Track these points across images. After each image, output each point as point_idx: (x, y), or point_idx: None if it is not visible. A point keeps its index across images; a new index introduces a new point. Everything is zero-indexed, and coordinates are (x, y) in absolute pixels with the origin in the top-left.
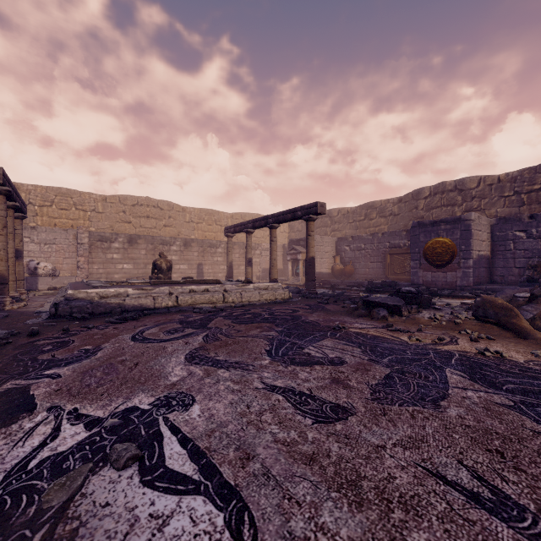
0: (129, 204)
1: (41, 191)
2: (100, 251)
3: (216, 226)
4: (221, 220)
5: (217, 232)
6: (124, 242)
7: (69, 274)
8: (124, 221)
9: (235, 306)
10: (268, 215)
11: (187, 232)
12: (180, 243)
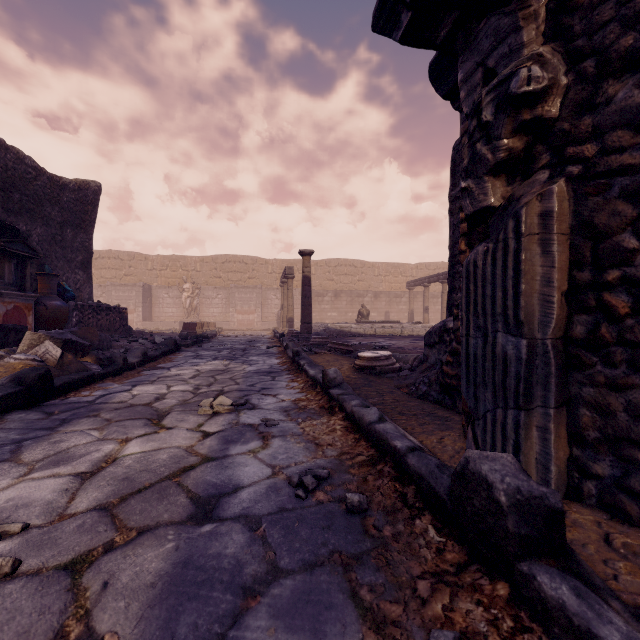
0: (332, 265)
1: (279, 263)
2: (317, 303)
3: (401, 278)
4: (405, 271)
5: (402, 282)
6: (332, 296)
7: (296, 320)
8: (329, 279)
9: (407, 335)
10: (439, 273)
11: (376, 284)
12: (371, 295)
